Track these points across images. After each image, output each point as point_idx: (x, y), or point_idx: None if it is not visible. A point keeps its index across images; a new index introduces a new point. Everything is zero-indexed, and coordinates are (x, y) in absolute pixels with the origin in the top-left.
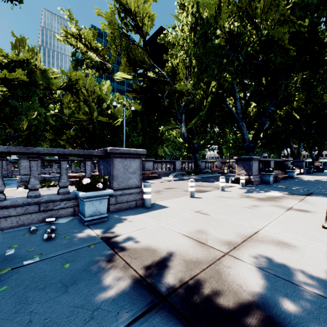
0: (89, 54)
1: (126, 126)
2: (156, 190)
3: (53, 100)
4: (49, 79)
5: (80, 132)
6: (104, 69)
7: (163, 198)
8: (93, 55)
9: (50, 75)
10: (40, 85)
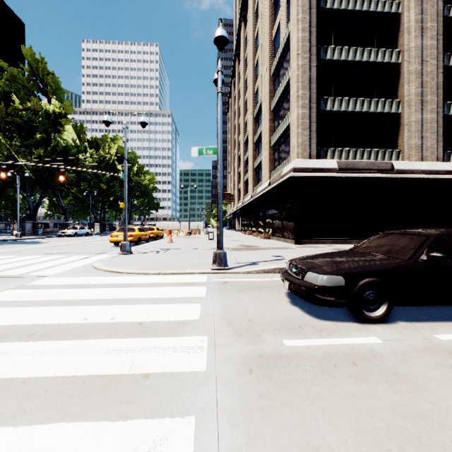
0: None
1: None
2: None
3: None
4: None
5: None
6: None
7: None
8: None
9: None
10: None
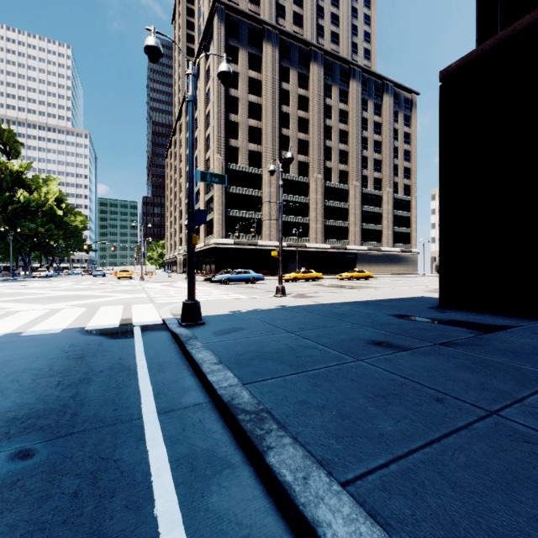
0: None
1: None
2: None
3: None
4: None
5: None
6: None
7: None
8: None
9: None
10: None
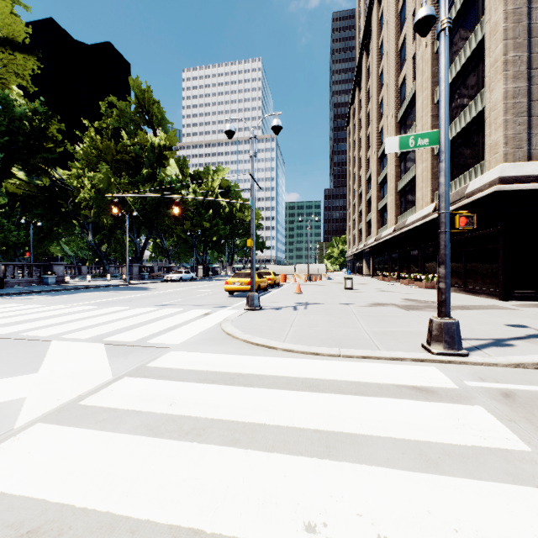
0: None
1: None
2: None
3: None
4: None
5: None
6: None
7: None
8: None
9: None
10: None
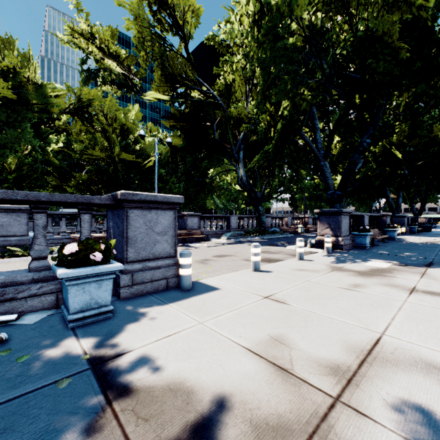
0: (106, 62)
1: (163, 168)
2: (202, 259)
3: (56, 130)
4: (48, 97)
5: (96, 175)
6: (130, 86)
7: (212, 272)
8: (112, 64)
9: (48, 92)
10: (34, 105)
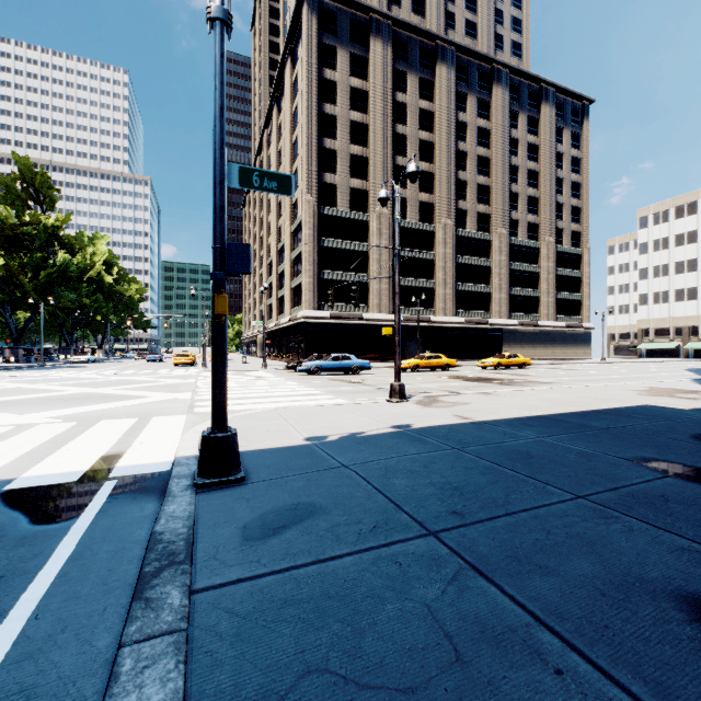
0: None
1: None
2: None
3: None
4: None
5: None
6: None
7: None
8: None
9: None
10: None
